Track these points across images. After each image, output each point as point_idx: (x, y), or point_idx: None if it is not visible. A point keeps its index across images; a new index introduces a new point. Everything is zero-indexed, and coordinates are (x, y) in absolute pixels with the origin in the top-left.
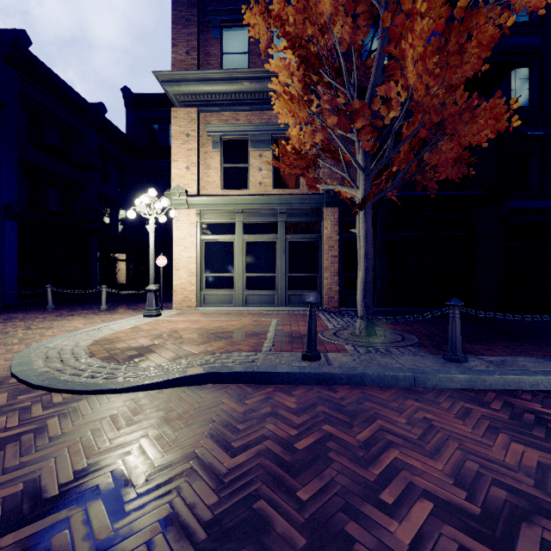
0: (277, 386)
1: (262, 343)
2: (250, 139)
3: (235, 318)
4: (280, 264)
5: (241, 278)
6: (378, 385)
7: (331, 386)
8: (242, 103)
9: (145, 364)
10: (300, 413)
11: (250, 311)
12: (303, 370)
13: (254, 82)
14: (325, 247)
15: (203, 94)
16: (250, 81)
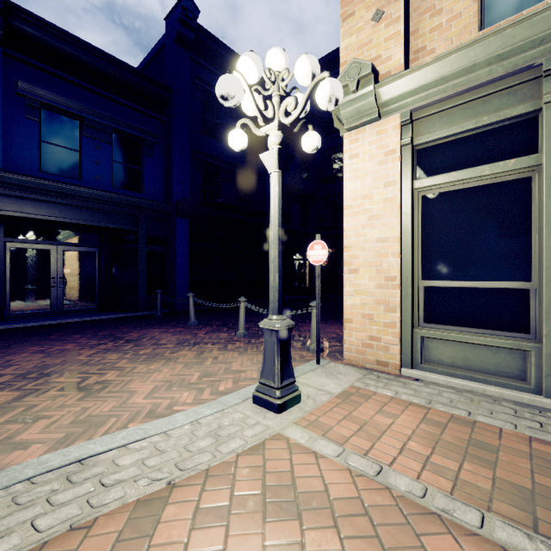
0: None
1: None
2: None
3: None
4: None
5: None
6: None
7: None
8: None
9: None
10: None
11: None
12: None
13: None
14: None
15: None
16: None
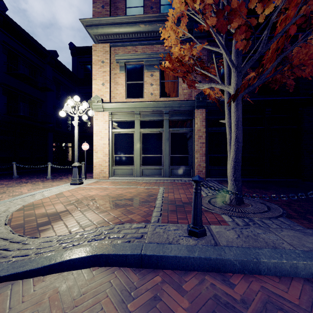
0: (165, 273)
1: (151, 212)
2: (144, 64)
3: (133, 186)
4: (165, 148)
5: (139, 158)
6: (275, 273)
7: (223, 273)
8: (139, 40)
9: (46, 235)
10: None
11: (145, 180)
12: (192, 253)
13: (147, 24)
14: (195, 136)
15: (113, 34)
16: (144, 24)
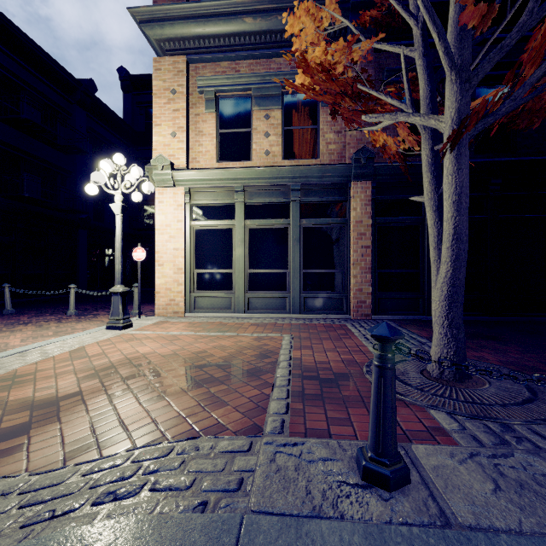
0: None
1: (265, 400)
2: (253, 95)
3: (230, 333)
4: (292, 258)
5: (242, 276)
6: None
7: None
8: (243, 50)
9: (4, 467)
10: None
11: (254, 319)
12: None
13: (258, 17)
14: (352, 235)
15: (193, 38)
16: (253, 16)
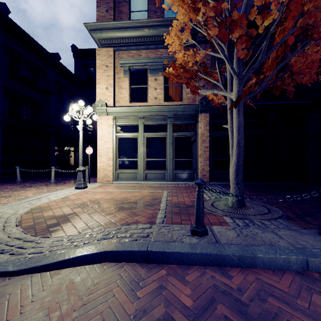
0: (170, 267)
1: (156, 214)
2: (148, 68)
3: (137, 190)
4: (169, 152)
5: (142, 162)
6: (269, 267)
7: (222, 267)
8: (143, 44)
9: (56, 235)
10: (199, 319)
11: (149, 184)
12: (194, 250)
13: (151, 29)
14: (199, 141)
15: (117, 38)
16: (148, 28)
